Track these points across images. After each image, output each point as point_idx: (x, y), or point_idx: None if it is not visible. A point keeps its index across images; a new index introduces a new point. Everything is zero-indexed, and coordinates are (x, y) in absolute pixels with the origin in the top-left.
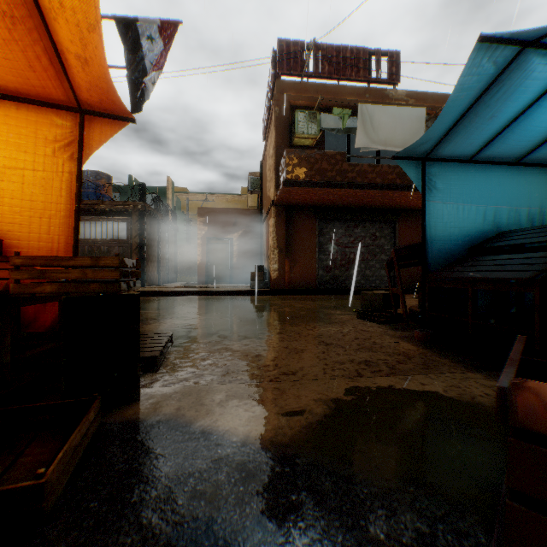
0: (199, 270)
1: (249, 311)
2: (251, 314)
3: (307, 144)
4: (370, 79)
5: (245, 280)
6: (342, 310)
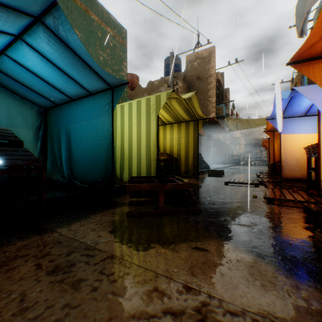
0: None
1: None
2: None
3: None
4: None
5: None
6: None
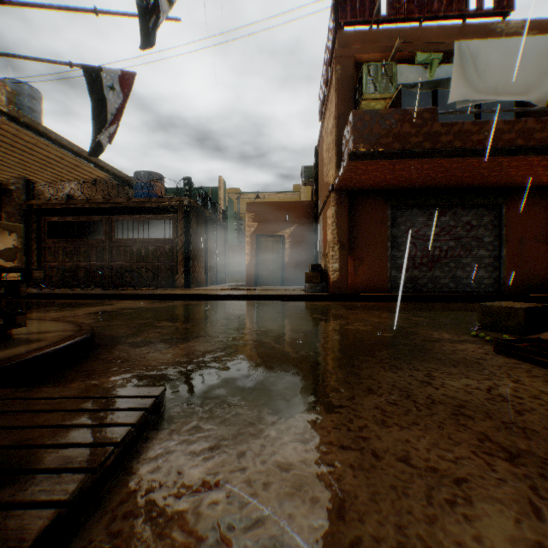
0: (248, 271)
1: (305, 328)
2: (309, 336)
3: (377, 108)
4: (467, 13)
5: (298, 282)
6: (448, 332)
